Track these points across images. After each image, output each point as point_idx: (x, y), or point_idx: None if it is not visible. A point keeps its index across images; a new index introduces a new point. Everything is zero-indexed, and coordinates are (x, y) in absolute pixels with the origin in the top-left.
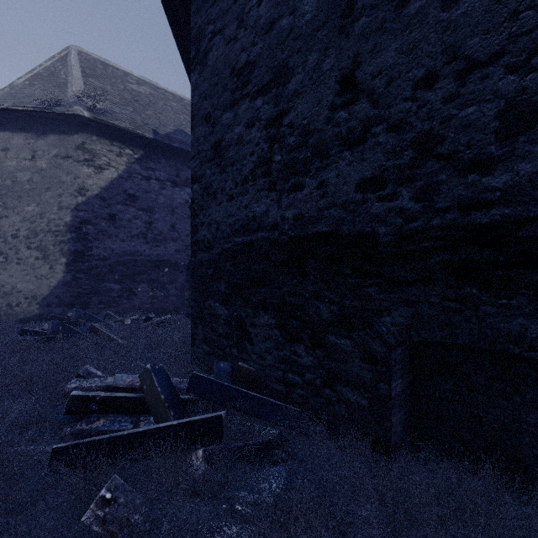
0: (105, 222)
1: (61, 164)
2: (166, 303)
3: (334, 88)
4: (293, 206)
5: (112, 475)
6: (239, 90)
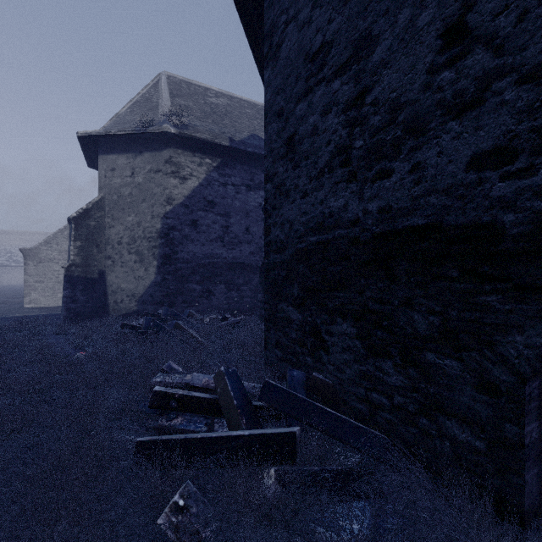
0: (188, 228)
1: (153, 178)
2: (241, 304)
3: (435, 45)
4: (378, 197)
5: (186, 479)
6: (314, 76)
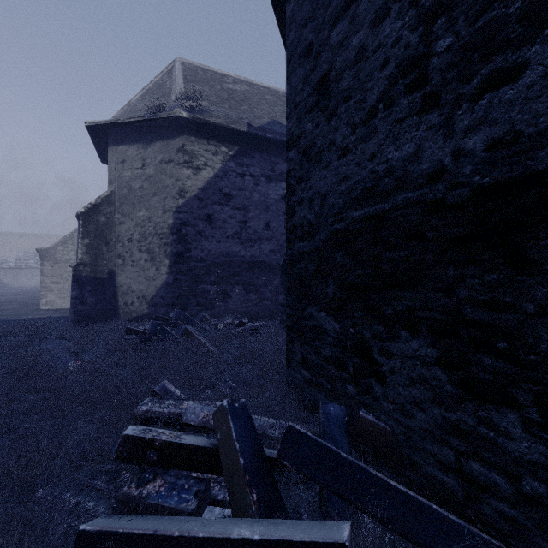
0: (202, 223)
1: (165, 169)
2: (261, 308)
3: None
4: (488, 121)
5: None
6: None
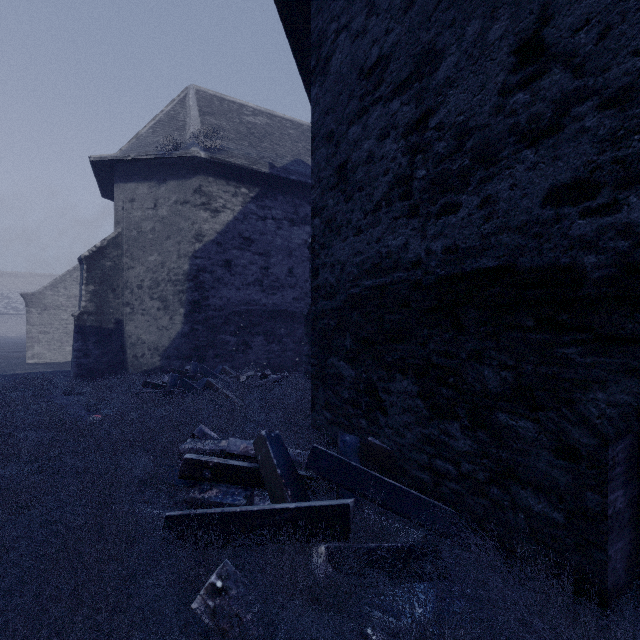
0: (221, 269)
1: (180, 210)
2: (283, 359)
3: (507, 63)
4: (443, 235)
5: (223, 558)
6: (370, 94)
